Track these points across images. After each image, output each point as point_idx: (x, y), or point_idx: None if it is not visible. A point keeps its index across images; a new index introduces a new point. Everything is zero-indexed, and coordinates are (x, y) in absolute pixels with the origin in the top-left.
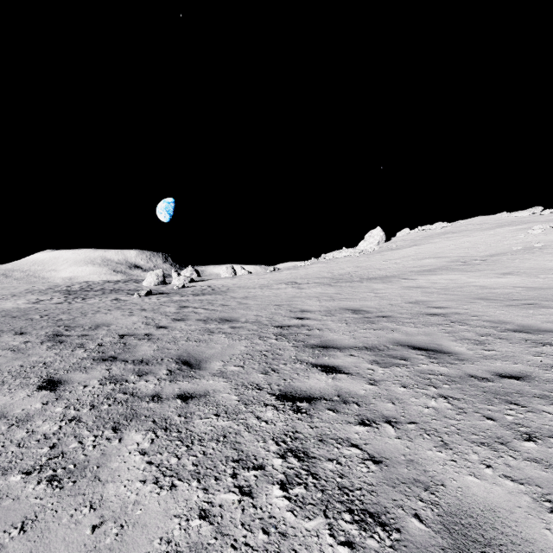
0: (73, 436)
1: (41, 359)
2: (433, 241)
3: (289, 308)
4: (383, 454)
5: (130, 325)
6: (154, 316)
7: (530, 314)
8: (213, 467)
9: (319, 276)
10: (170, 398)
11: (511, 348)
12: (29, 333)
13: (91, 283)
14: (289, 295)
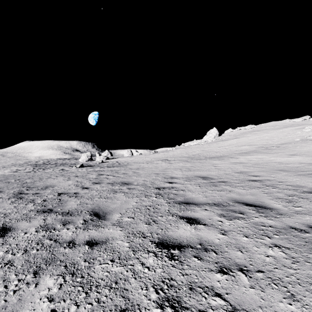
0: (2, 280)
1: (4, 210)
2: (246, 136)
3: (164, 175)
4: (243, 306)
5: (66, 186)
6: (82, 180)
7: None
8: None
9: (180, 156)
10: (81, 244)
11: (311, 205)
12: (4, 191)
13: (49, 160)
14: (163, 168)
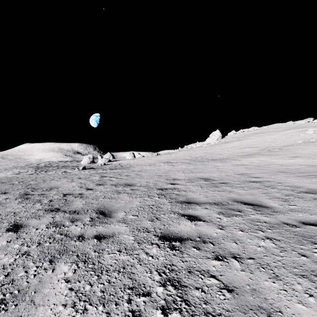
0: (22, 267)
1: (13, 209)
2: (249, 138)
3: (166, 177)
4: (233, 284)
5: (71, 188)
6: (85, 182)
7: (314, 181)
8: (115, 294)
9: (183, 158)
10: (90, 238)
11: (306, 204)
12: (10, 192)
13: (51, 162)
14: (166, 170)
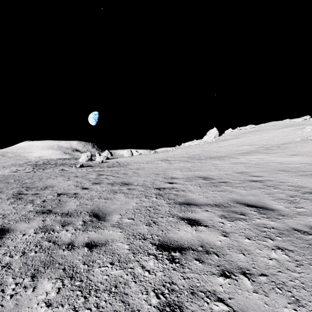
0: None
1: (2, 211)
2: (247, 136)
3: (164, 176)
4: None
5: (66, 187)
6: (82, 181)
7: None
8: None
9: (181, 156)
10: (80, 246)
11: None
12: (3, 192)
13: (49, 160)
14: (163, 168)
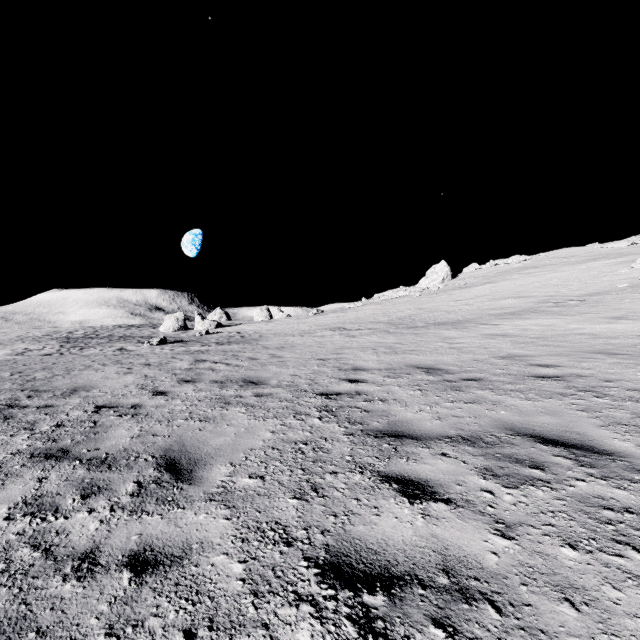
0: None
1: None
2: (511, 277)
3: (338, 363)
4: None
5: (119, 389)
6: (156, 375)
7: None
8: None
9: (373, 321)
10: (112, 566)
11: None
12: None
13: (98, 329)
14: (336, 346)
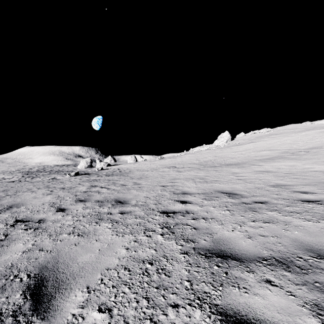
0: None
1: None
2: (264, 139)
3: (173, 189)
4: None
5: (38, 206)
6: (65, 196)
7: None
8: None
9: (190, 163)
10: None
11: None
12: None
13: (45, 167)
14: (171, 177)
